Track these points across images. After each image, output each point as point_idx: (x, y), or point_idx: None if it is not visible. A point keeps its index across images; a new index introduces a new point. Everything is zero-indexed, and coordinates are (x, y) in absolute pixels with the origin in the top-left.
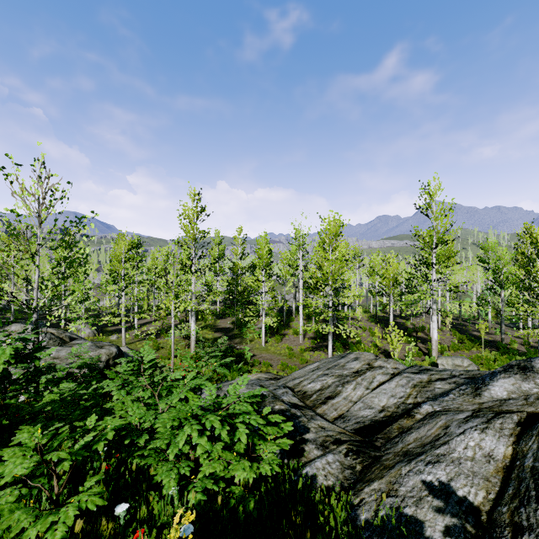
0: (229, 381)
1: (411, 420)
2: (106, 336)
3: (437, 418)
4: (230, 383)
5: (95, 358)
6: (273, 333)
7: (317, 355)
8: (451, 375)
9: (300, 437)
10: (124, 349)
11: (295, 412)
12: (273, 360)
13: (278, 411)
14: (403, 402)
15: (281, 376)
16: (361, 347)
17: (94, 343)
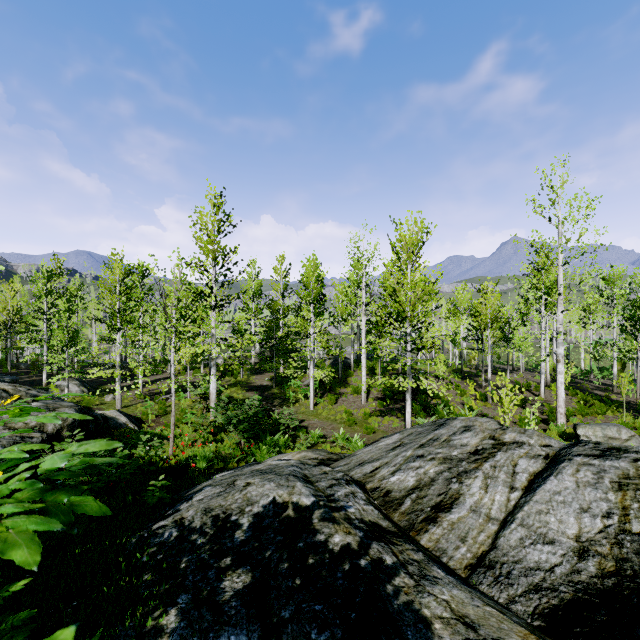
0: (253, 466)
1: None
2: (100, 396)
3: None
4: (253, 470)
5: None
6: (325, 391)
7: (387, 422)
8: None
9: None
10: (112, 414)
11: (379, 553)
12: (325, 430)
13: (340, 553)
14: (624, 530)
15: (339, 455)
16: (450, 410)
17: (47, 403)
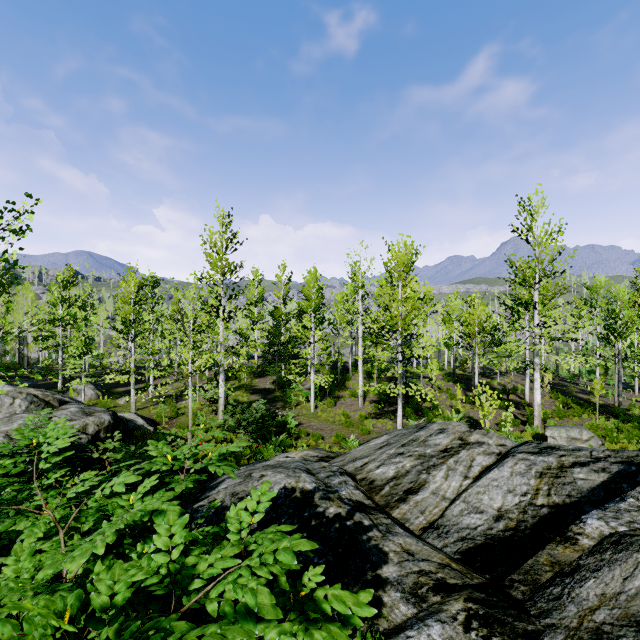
0: (264, 462)
1: (573, 549)
2: (113, 399)
3: (632, 551)
4: (264, 465)
5: None
6: (324, 395)
7: (381, 424)
8: (593, 457)
9: (372, 574)
10: (130, 416)
11: (360, 519)
12: (324, 431)
13: (333, 518)
14: (531, 503)
15: (336, 453)
16: (439, 413)
17: (83, 408)
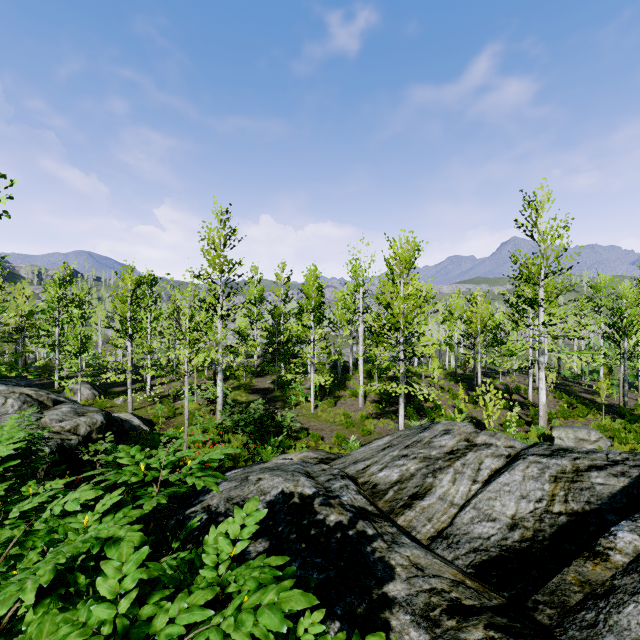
0: (262, 464)
1: (604, 566)
2: (110, 399)
3: None
4: (262, 468)
5: (39, 433)
6: (324, 394)
7: (383, 424)
8: (610, 460)
9: (378, 592)
10: (126, 417)
11: (363, 527)
12: (324, 431)
13: (334, 527)
14: (547, 511)
15: (337, 454)
16: (441, 413)
17: (75, 408)
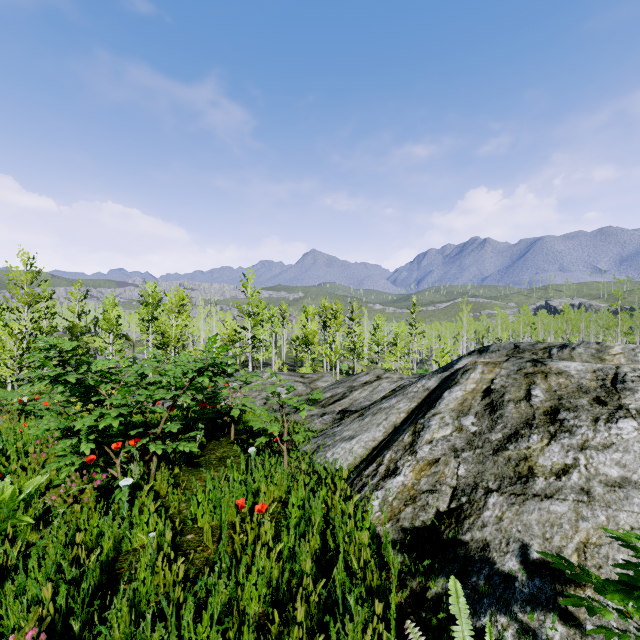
0: None
1: None
2: None
3: None
4: None
5: None
6: None
7: None
8: None
9: None
10: None
11: None
12: None
13: None
14: None
15: None
16: None
17: None
